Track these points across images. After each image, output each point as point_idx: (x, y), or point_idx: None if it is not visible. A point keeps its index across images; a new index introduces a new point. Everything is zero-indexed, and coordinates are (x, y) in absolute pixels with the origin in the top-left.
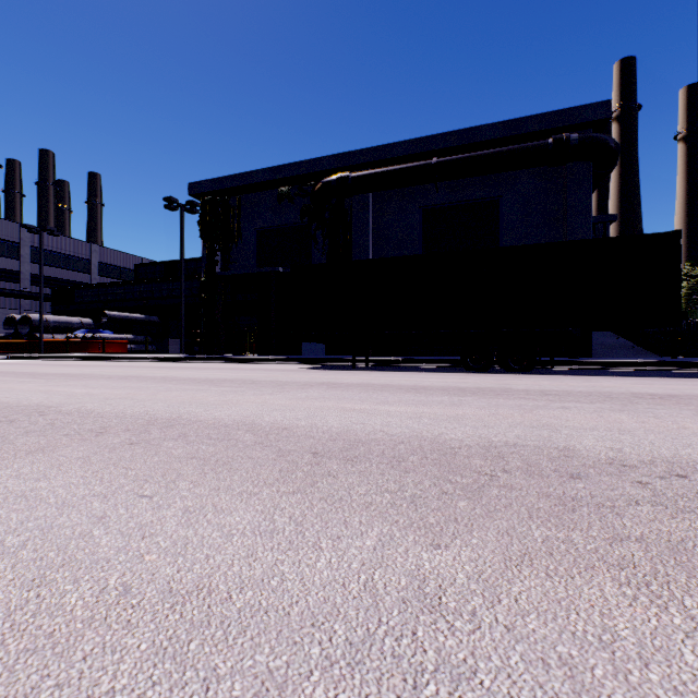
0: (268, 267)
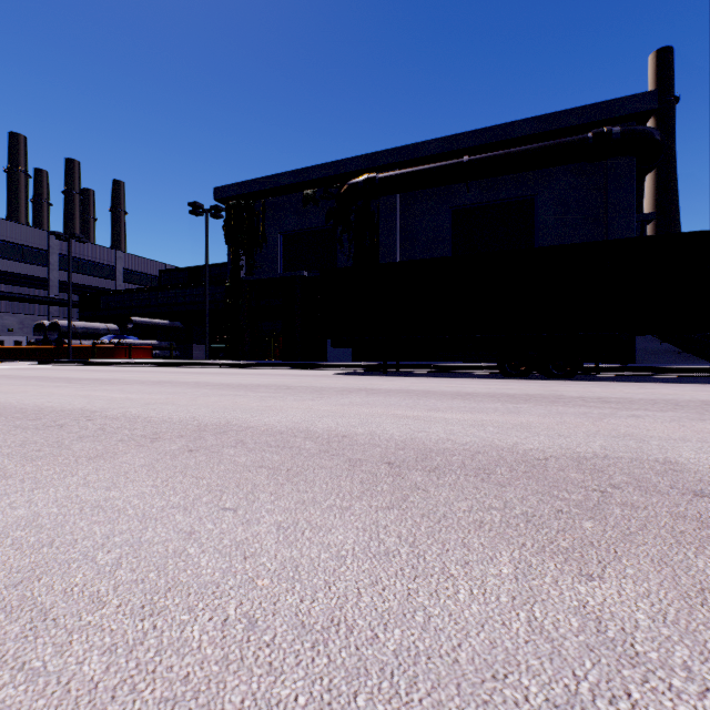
0: (293, 272)
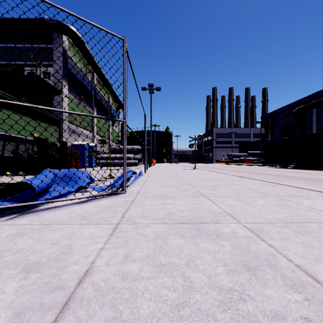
0: (281, 137)
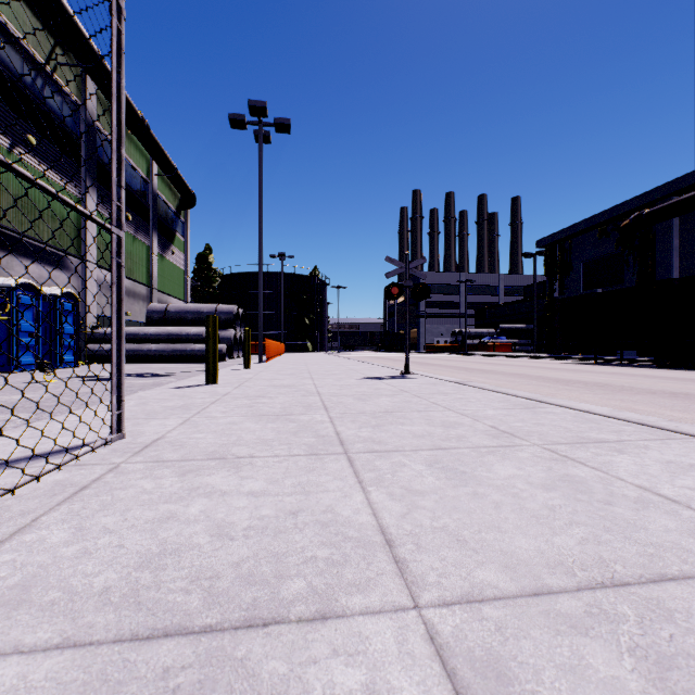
0: (588, 290)
